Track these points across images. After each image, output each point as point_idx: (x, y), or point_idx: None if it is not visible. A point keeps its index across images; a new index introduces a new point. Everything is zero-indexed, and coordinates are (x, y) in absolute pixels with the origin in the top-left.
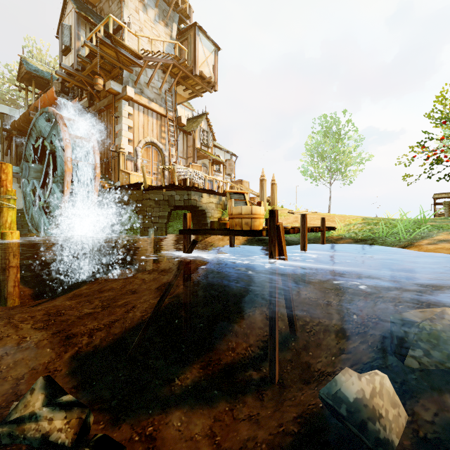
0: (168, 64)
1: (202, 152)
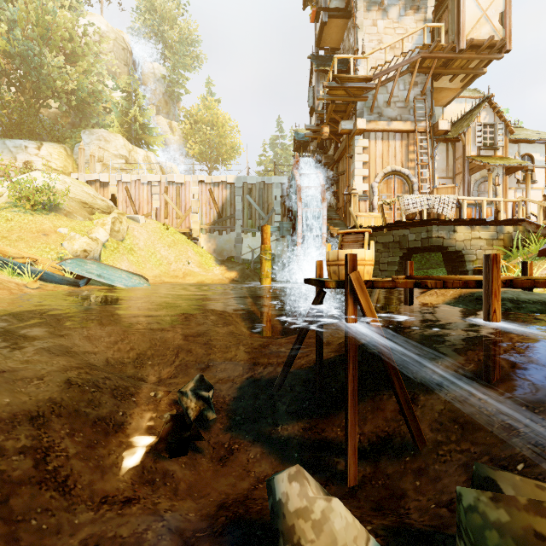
0: (415, 61)
1: (476, 162)
